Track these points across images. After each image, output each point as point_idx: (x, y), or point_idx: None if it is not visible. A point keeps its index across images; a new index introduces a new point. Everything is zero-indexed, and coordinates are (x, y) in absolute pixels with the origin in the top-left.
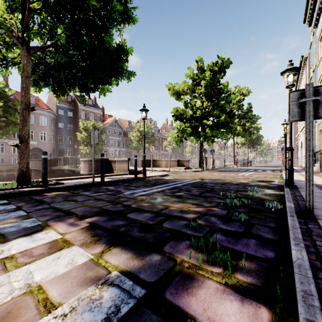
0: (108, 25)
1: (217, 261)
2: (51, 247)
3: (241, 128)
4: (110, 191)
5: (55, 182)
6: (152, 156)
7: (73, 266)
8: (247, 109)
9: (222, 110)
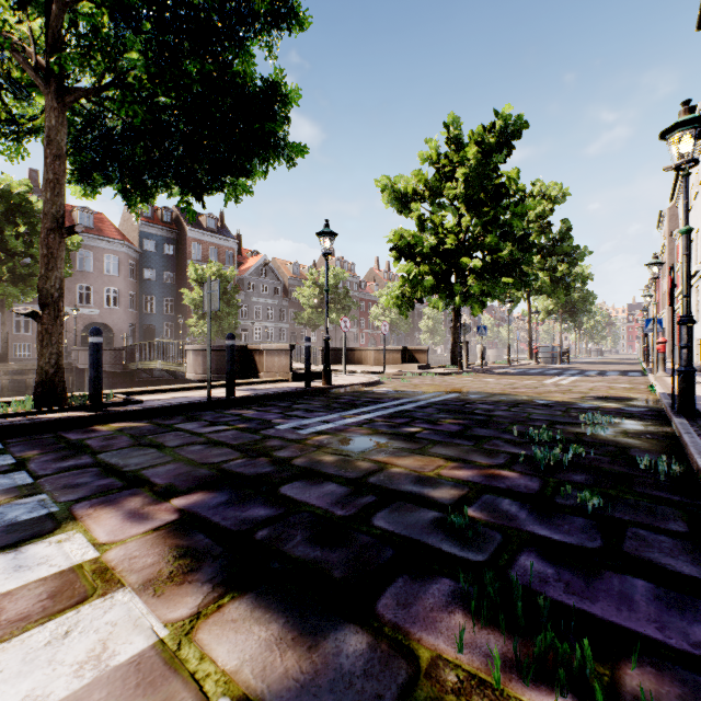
0: (241, 31)
1: (547, 667)
2: (58, 591)
3: (546, 276)
4: (245, 422)
5: (123, 400)
6: (344, 339)
7: (98, 673)
8: (560, 234)
9: (505, 234)
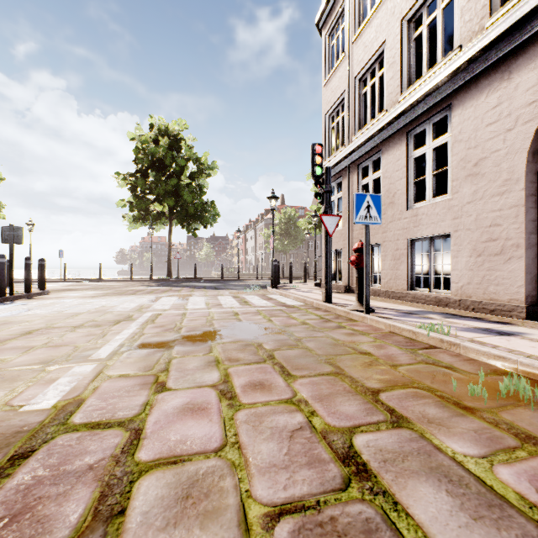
0: None
1: None
2: None
3: None
4: None
5: None
6: None
7: None
8: None
9: None
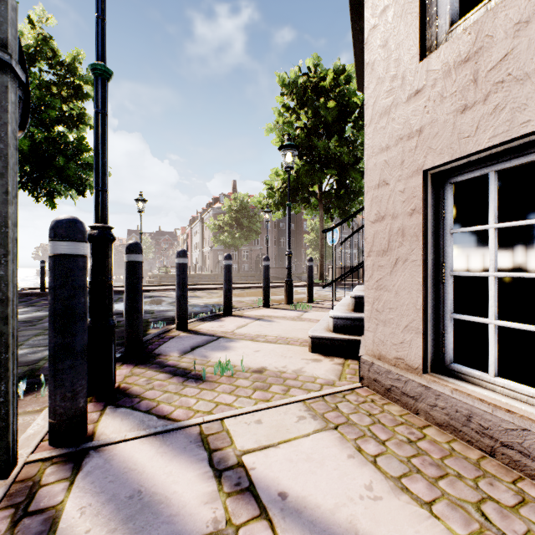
0: None
1: None
2: None
3: None
4: None
5: None
6: None
7: None
8: None
9: None
